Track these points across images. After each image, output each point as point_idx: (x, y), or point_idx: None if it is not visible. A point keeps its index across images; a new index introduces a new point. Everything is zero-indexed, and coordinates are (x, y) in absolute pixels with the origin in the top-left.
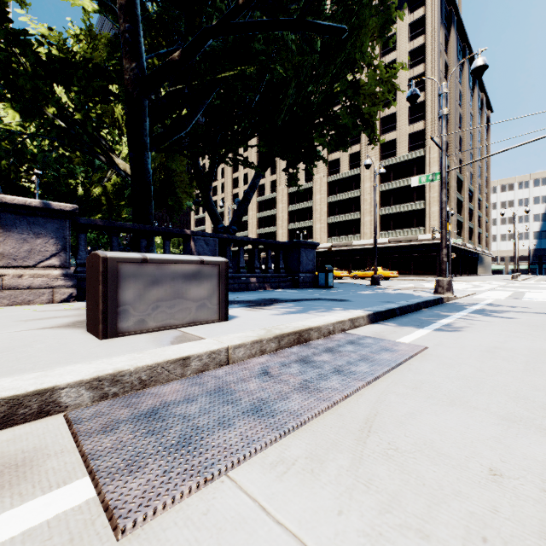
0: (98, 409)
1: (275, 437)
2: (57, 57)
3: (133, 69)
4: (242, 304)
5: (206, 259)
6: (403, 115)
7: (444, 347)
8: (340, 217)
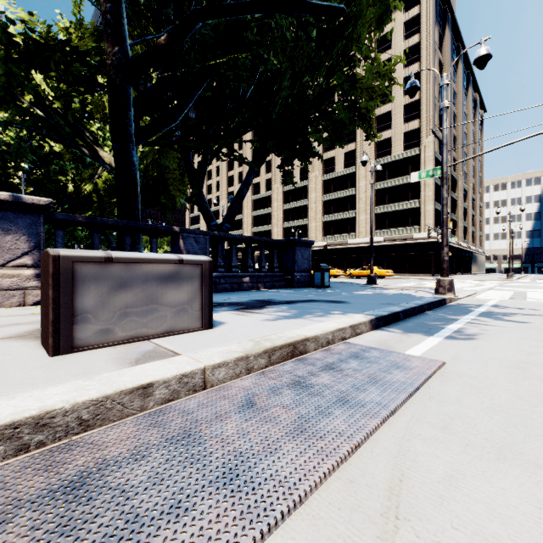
0: (1, 475)
1: (254, 539)
2: (31, 38)
3: (116, 53)
4: (232, 306)
5: (185, 258)
6: (399, 114)
7: (464, 362)
8: (335, 215)
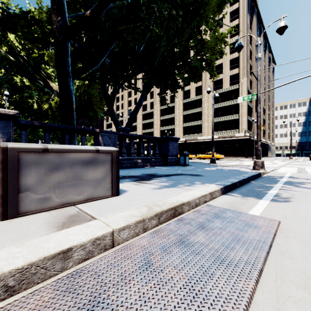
0: None
1: None
2: (5, 10)
3: (59, 21)
4: (131, 178)
5: (100, 149)
6: (227, 65)
7: (292, 220)
8: (190, 123)
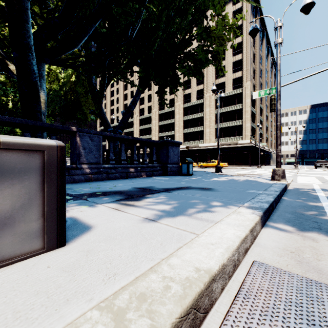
0: None
1: None
2: None
3: None
4: (114, 196)
5: (6, 139)
6: (229, 67)
7: None
8: (191, 129)
